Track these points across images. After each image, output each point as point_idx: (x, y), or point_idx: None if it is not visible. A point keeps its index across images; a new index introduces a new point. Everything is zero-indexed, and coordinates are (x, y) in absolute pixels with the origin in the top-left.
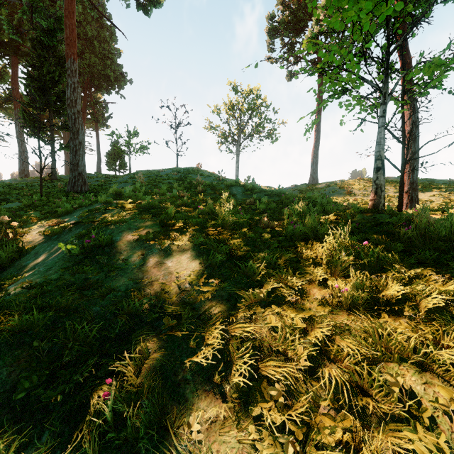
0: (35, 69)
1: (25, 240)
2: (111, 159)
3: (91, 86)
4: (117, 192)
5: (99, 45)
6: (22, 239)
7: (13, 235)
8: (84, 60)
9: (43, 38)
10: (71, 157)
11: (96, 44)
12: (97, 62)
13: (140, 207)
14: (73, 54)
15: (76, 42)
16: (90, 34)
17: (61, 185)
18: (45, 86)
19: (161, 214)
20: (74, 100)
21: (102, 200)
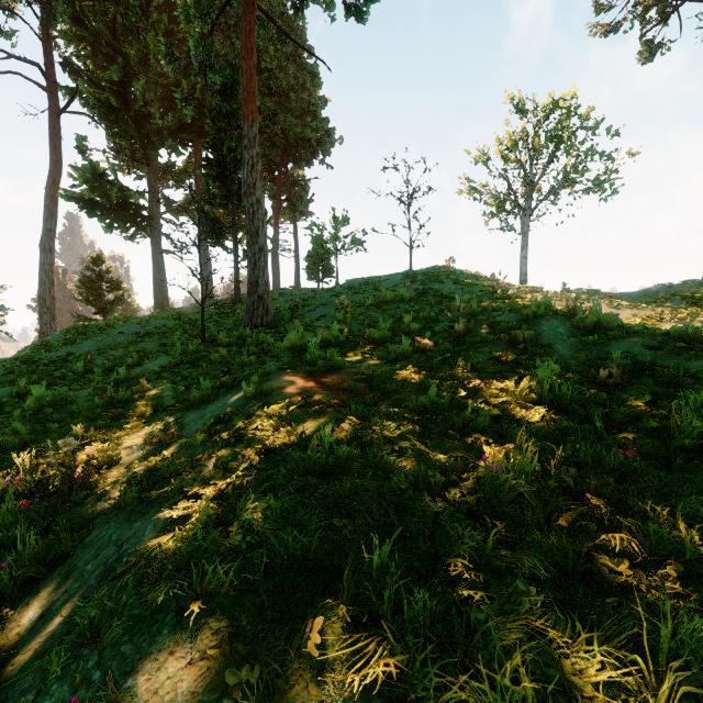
0: (216, 150)
1: (100, 488)
2: (312, 263)
3: (287, 159)
4: (295, 347)
5: (297, 98)
6: (101, 480)
7: (86, 474)
8: (278, 124)
9: (220, 103)
10: (248, 273)
11: (293, 96)
12: (294, 123)
13: (300, 466)
14: (251, 113)
15: (255, 94)
16: (284, 84)
17: (240, 313)
18: (224, 172)
19: (357, 518)
20: (253, 183)
21: (247, 391)
